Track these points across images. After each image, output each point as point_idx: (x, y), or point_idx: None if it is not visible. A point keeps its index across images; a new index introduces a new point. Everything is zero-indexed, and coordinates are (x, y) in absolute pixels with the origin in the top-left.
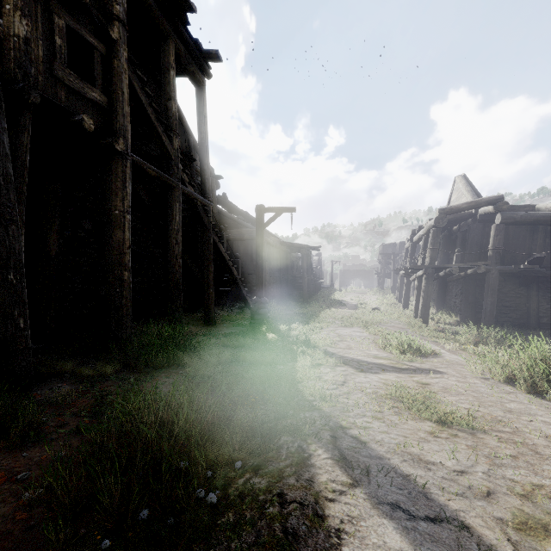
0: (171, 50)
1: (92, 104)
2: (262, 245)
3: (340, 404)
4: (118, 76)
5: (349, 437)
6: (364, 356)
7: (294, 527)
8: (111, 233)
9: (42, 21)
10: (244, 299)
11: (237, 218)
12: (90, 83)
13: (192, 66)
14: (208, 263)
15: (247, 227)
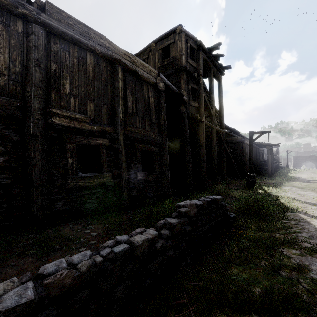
0: (212, 73)
1: (195, 108)
2: (252, 149)
3: (305, 210)
4: (201, 95)
5: (310, 215)
6: (315, 202)
7: (298, 219)
8: (200, 150)
9: (187, 89)
10: (236, 173)
11: (228, 132)
12: (194, 100)
13: (218, 75)
14: (224, 157)
15: (234, 136)
